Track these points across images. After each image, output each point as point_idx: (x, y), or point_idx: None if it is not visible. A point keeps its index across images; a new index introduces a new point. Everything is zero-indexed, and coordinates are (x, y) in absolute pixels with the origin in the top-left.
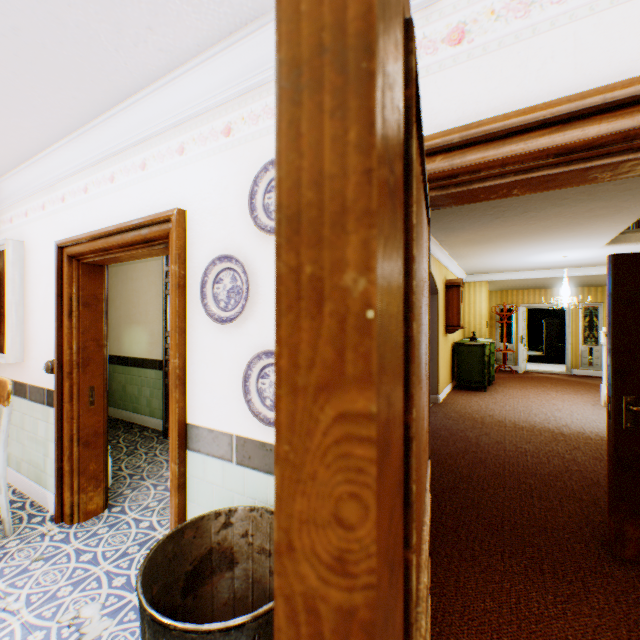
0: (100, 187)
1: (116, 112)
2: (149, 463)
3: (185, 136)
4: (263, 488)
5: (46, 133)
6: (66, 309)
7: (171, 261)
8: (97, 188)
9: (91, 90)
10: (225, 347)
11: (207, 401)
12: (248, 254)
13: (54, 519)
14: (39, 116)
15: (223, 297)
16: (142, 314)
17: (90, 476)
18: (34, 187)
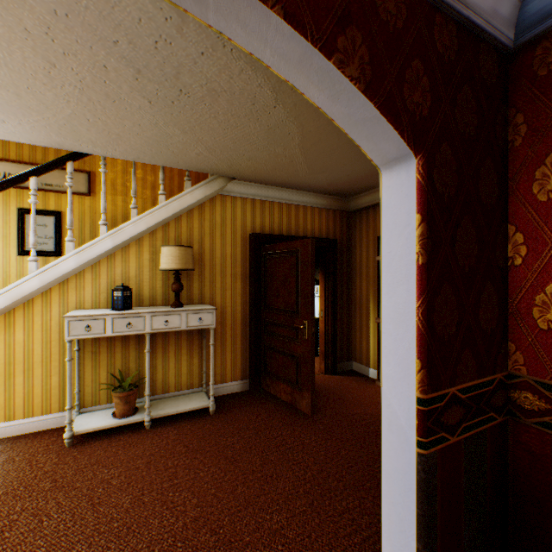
0: None
1: None
2: None
3: None
4: None
5: None
6: None
7: None
8: None
9: None
10: None
11: None
12: None
13: None
14: None
15: None
16: None
17: None
18: None
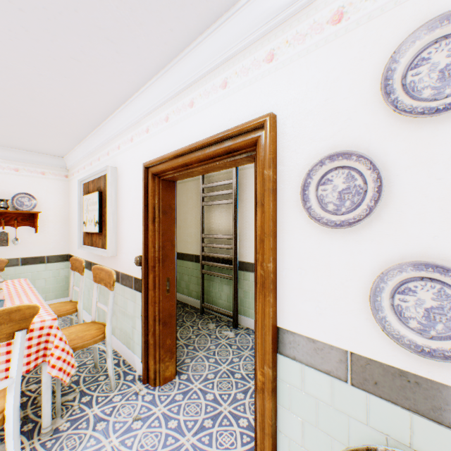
0: (179, 114)
1: (202, 39)
2: (196, 335)
3: (274, 42)
4: (400, 425)
5: (140, 75)
6: (150, 216)
7: (259, 167)
8: (177, 115)
9: (187, 17)
10: (333, 253)
11: (305, 309)
12: (372, 148)
13: (141, 379)
14: (139, 57)
15: (331, 199)
16: (182, 221)
17: (166, 349)
18: (125, 125)
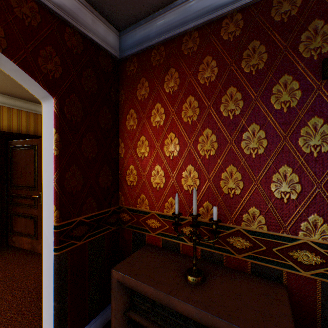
0: None
1: None
2: None
3: None
4: None
5: None
6: None
7: None
8: None
9: None
10: None
11: None
12: None
13: None
14: None
15: None
16: None
17: None
18: None
